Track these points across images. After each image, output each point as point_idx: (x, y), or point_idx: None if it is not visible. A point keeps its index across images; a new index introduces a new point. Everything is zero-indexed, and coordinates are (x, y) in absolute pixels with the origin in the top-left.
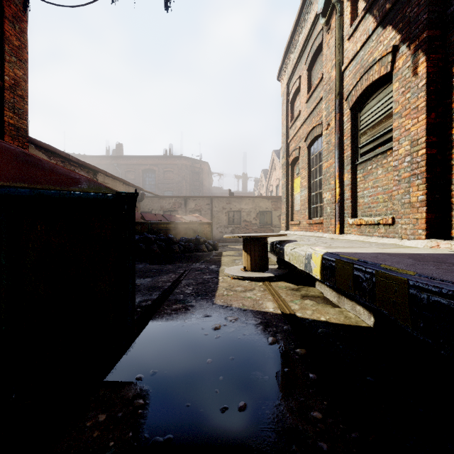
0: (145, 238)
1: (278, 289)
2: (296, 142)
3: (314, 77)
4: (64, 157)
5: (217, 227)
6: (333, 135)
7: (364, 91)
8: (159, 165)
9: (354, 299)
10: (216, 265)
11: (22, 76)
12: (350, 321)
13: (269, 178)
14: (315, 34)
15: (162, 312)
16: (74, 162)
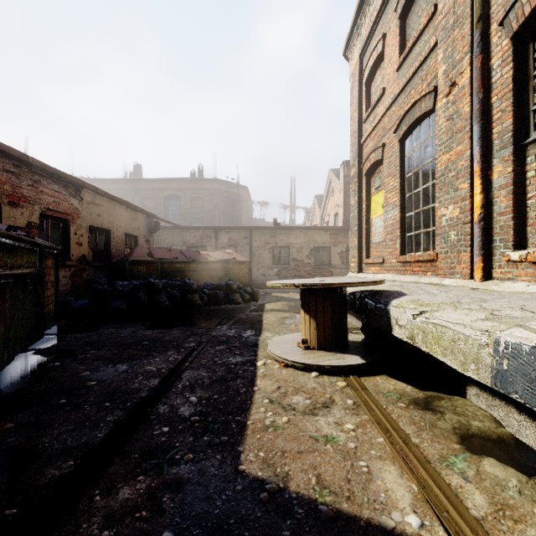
0: (147, 284)
1: (386, 404)
2: (376, 139)
3: (412, 26)
4: (19, 160)
5: (258, 268)
6: (466, 98)
7: None
8: (185, 190)
9: None
10: (254, 331)
11: None
12: None
13: (325, 205)
14: None
15: (68, 535)
16: (41, 170)
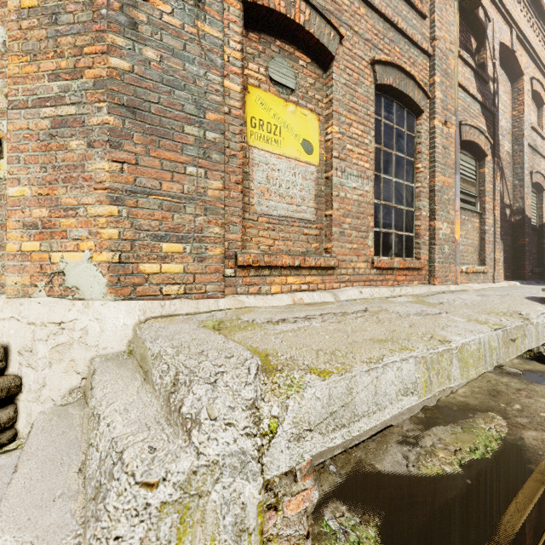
0: None
1: None
2: None
3: None
4: None
5: None
6: (454, 148)
7: (470, 142)
8: None
9: None
10: None
11: None
12: None
13: None
14: None
15: None
16: None
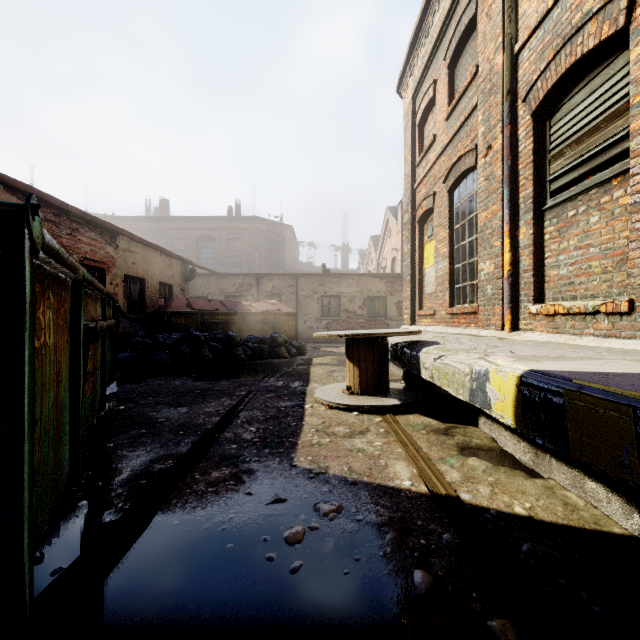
0: (189, 337)
1: (411, 431)
2: (428, 186)
3: (460, 78)
4: (59, 208)
5: (305, 320)
6: (499, 163)
7: (563, 78)
8: (220, 230)
9: (578, 465)
10: (302, 382)
11: None
12: (581, 518)
13: (382, 248)
14: (462, 6)
15: (186, 490)
16: (78, 217)
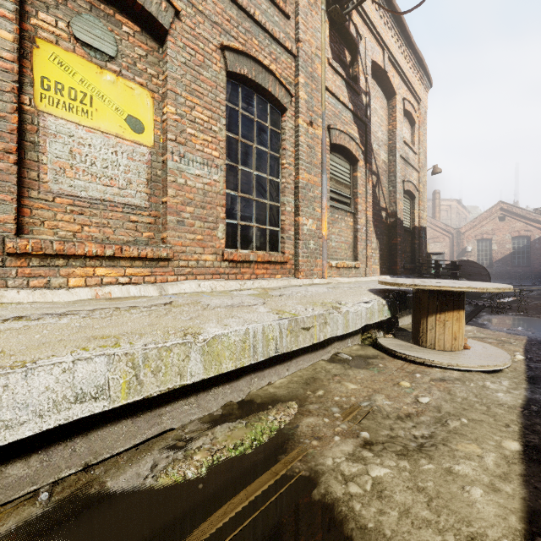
0: None
1: None
2: None
3: None
4: None
5: None
6: (320, 149)
7: (342, 146)
8: None
9: None
10: None
11: None
12: None
13: None
14: None
15: None
16: None
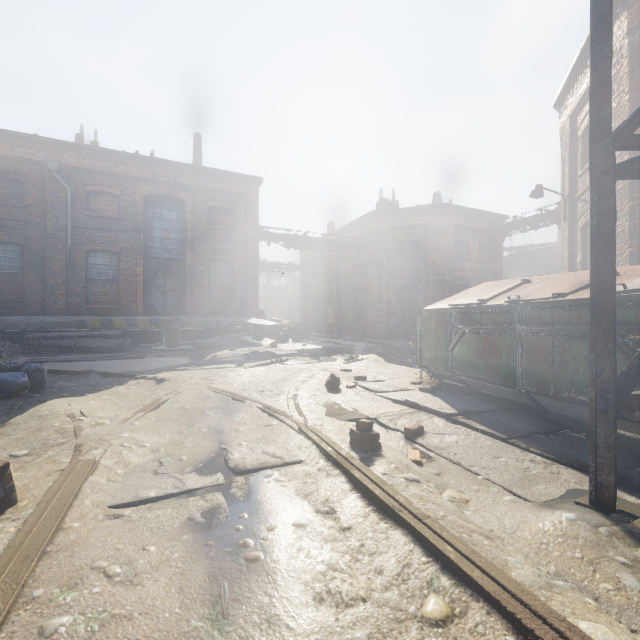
0: None
1: None
2: None
3: None
4: None
5: None
6: None
7: None
8: None
9: None
10: None
11: (501, 263)
12: None
13: None
14: None
15: None
16: None
